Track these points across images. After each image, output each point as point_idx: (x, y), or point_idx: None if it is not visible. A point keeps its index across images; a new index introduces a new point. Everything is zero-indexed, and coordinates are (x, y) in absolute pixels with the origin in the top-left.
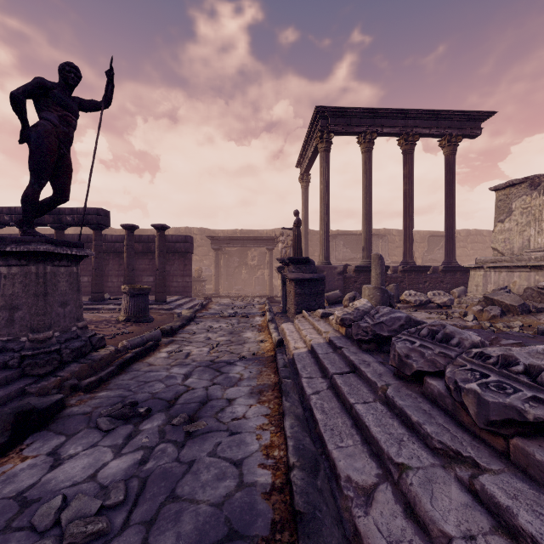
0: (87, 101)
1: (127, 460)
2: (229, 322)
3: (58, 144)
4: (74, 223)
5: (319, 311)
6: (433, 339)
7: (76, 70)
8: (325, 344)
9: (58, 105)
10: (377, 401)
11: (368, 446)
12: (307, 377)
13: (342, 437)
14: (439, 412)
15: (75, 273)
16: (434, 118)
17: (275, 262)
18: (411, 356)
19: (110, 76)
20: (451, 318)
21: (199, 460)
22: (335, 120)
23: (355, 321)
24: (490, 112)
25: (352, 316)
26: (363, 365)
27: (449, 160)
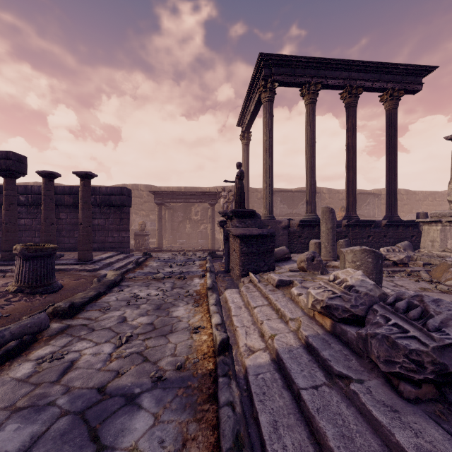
0: None
1: None
2: (162, 287)
3: None
4: None
5: (272, 277)
6: None
7: None
8: (301, 353)
9: None
10: None
11: None
12: None
13: None
14: None
15: None
16: (377, 71)
17: (217, 217)
18: None
19: None
20: None
21: None
22: (279, 69)
23: (355, 314)
24: (431, 67)
25: (347, 304)
26: None
27: (391, 114)
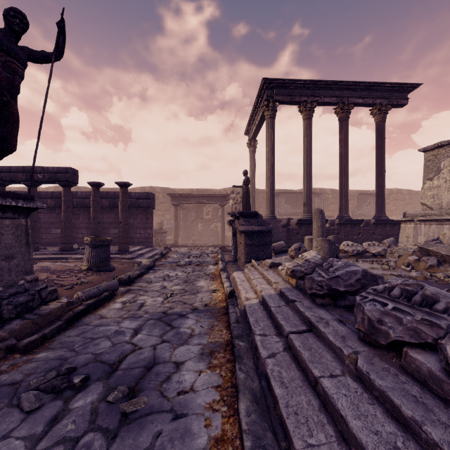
0: (37, 52)
1: None
2: (185, 270)
3: None
4: (45, 180)
5: (267, 261)
6: (409, 301)
7: (22, 17)
8: (276, 296)
9: (0, 50)
10: (347, 375)
11: (347, 447)
12: (260, 334)
13: (310, 427)
14: (435, 401)
15: (23, 225)
16: (367, 89)
17: (227, 216)
18: (385, 321)
19: (60, 27)
20: (394, 268)
21: None
22: (279, 90)
23: (306, 273)
24: (415, 84)
25: (303, 268)
26: (321, 323)
27: (379, 126)
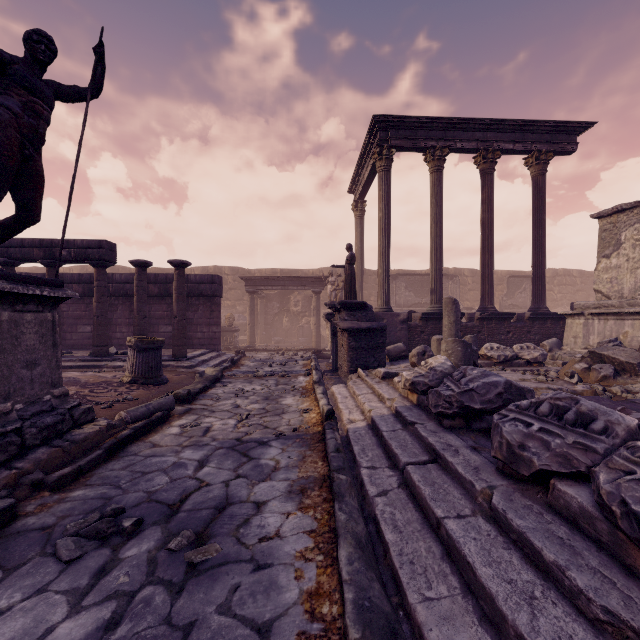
0: (68, 87)
1: (86, 621)
2: (265, 383)
3: (20, 141)
4: (70, 258)
5: (379, 370)
6: (561, 420)
7: (49, 41)
8: (390, 417)
9: (20, 87)
10: (478, 515)
11: (474, 600)
12: (368, 467)
13: (428, 578)
14: (585, 543)
15: (49, 321)
16: (519, 130)
17: (323, 308)
18: (529, 446)
19: (98, 53)
20: (553, 380)
21: (202, 621)
22: (397, 132)
23: (431, 386)
24: (588, 123)
25: (426, 379)
26: (448, 451)
27: (537, 182)
